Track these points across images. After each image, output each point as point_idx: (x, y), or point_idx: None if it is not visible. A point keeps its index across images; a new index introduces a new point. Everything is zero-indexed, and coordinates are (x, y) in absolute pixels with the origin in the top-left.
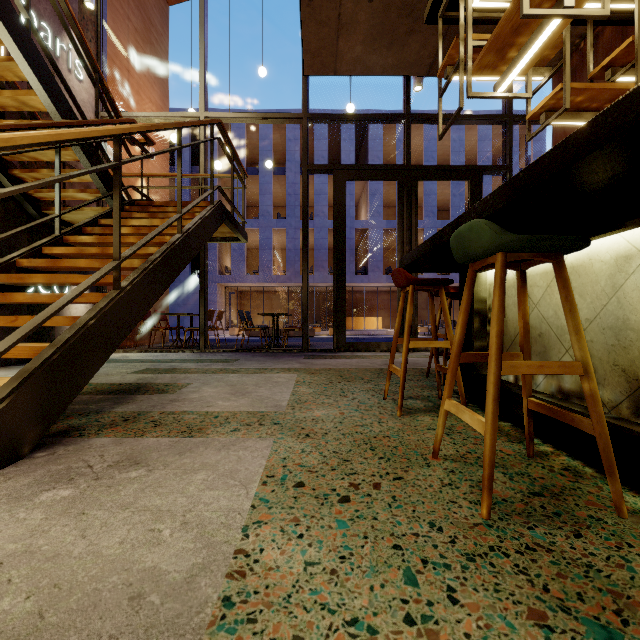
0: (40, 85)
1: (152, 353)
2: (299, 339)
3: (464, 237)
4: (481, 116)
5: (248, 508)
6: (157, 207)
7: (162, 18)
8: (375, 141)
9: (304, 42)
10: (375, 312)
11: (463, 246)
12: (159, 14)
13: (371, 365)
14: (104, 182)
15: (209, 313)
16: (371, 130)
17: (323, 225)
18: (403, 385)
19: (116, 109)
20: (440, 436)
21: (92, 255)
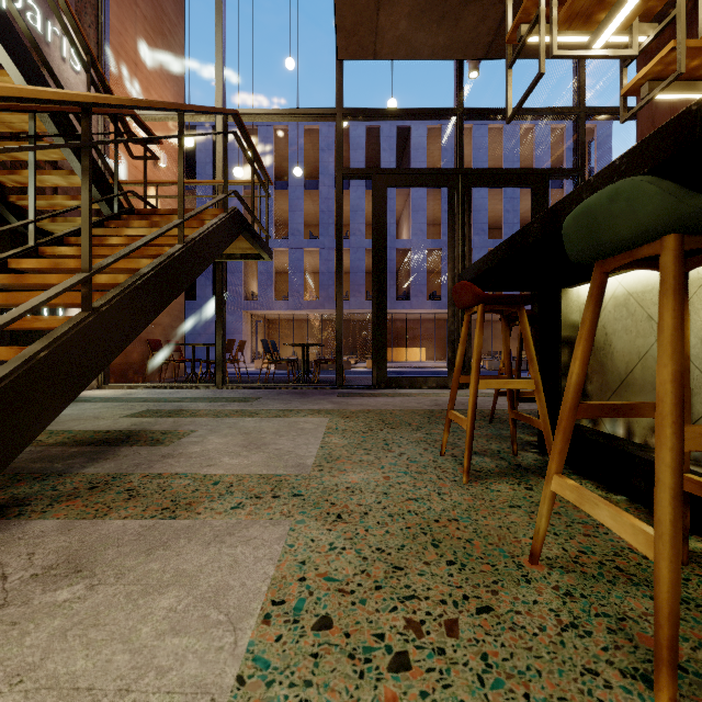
0: (11, 61)
1: (161, 390)
2: (333, 372)
3: (597, 214)
4: (547, 110)
5: (231, 684)
6: (160, 215)
7: (176, 6)
8: (418, 151)
9: (337, 17)
10: (418, 342)
11: (592, 231)
12: (173, 2)
13: (419, 406)
14: (98, 186)
15: (228, 343)
16: (414, 138)
17: (360, 245)
18: (471, 440)
19: None
20: (543, 531)
21: (72, 270)
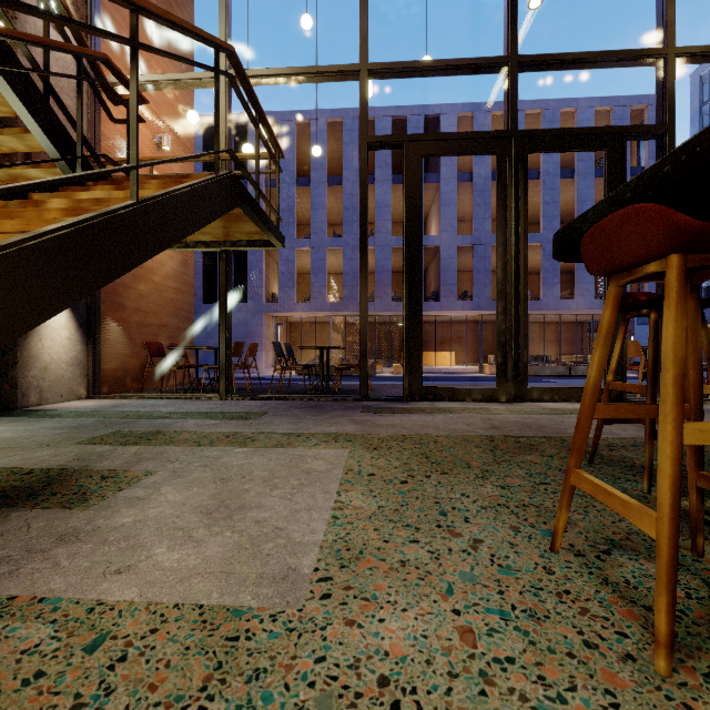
0: None
1: (155, 401)
2: (357, 378)
3: None
4: (625, 52)
5: None
6: None
7: None
8: None
9: None
10: (447, 346)
11: None
12: None
13: (470, 429)
14: (59, 147)
15: (235, 346)
16: (443, 128)
17: (386, 243)
18: (674, 569)
19: (84, 44)
20: None
21: None
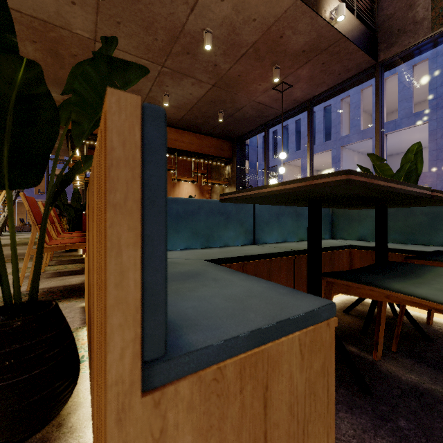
0: None
1: None
2: None
3: None
4: None
5: None
6: None
7: None
8: None
9: None
10: None
11: None
12: None
13: None
14: None
15: None
16: None
17: None
18: None
19: None
20: None
21: None
